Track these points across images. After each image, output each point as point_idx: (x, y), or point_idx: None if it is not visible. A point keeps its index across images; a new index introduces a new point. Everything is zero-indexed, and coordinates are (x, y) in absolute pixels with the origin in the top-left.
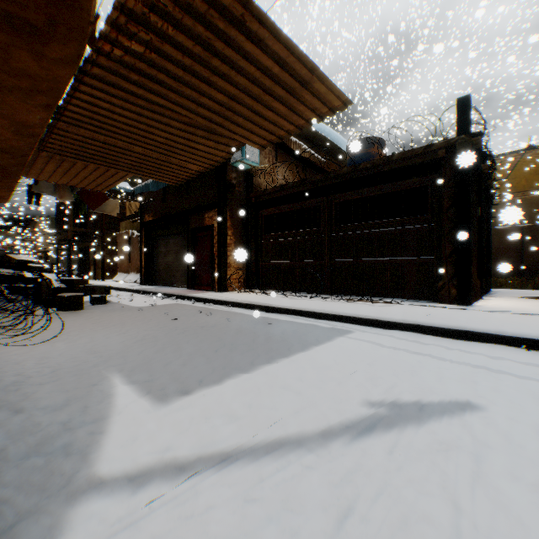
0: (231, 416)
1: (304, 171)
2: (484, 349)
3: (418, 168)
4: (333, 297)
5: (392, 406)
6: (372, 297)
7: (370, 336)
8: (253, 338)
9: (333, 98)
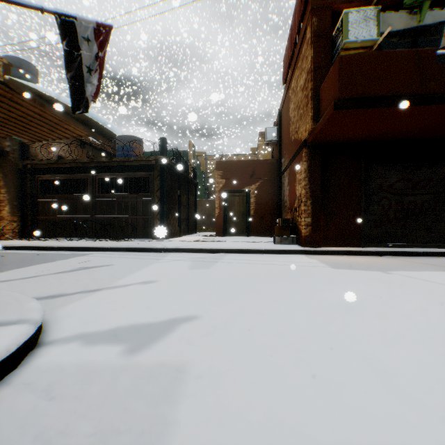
0: (5, 277)
1: (83, 147)
2: (145, 253)
3: (145, 167)
4: (95, 239)
5: (82, 268)
6: (121, 238)
7: (100, 254)
8: (22, 260)
9: (79, 132)
